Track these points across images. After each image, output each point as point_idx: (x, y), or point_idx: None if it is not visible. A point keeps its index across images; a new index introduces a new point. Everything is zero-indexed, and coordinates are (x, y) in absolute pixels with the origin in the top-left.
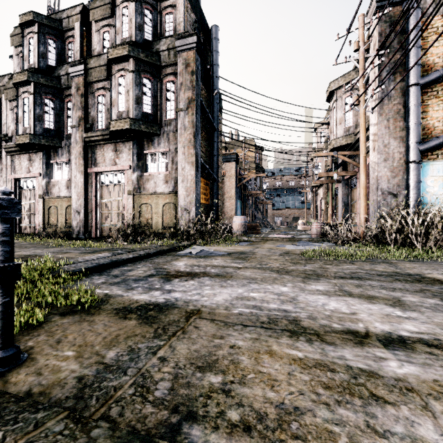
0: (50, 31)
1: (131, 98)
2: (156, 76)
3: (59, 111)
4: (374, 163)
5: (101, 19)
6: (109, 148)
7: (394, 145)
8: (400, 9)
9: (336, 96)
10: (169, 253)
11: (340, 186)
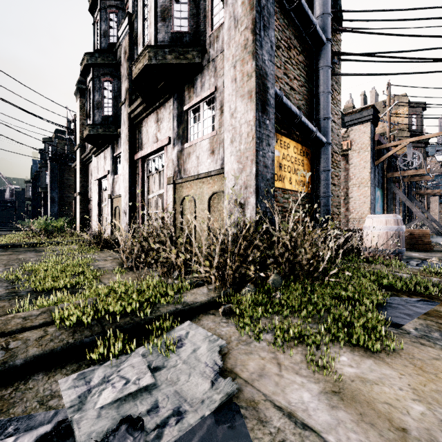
0: (111, 3)
1: (152, 14)
2: None
3: (117, 92)
4: None
5: None
6: (152, 120)
7: None
8: None
9: None
10: (26, 380)
11: None
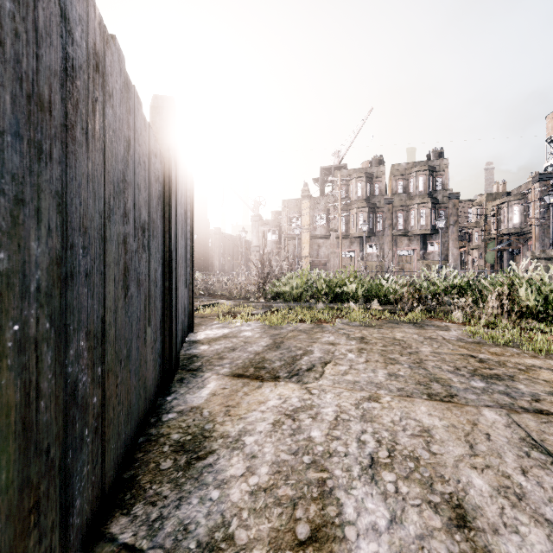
0: (368, 179)
1: (429, 220)
2: (436, 208)
3: (373, 219)
4: (537, 247)
5: (398, 175)
6: (405, 238)
7: (546, 240)
8: (549, 182)
9: (508, 205)
10: None
11: (506, 253)
